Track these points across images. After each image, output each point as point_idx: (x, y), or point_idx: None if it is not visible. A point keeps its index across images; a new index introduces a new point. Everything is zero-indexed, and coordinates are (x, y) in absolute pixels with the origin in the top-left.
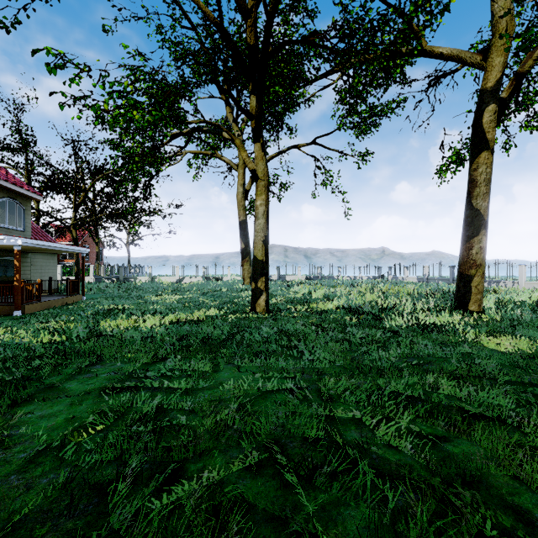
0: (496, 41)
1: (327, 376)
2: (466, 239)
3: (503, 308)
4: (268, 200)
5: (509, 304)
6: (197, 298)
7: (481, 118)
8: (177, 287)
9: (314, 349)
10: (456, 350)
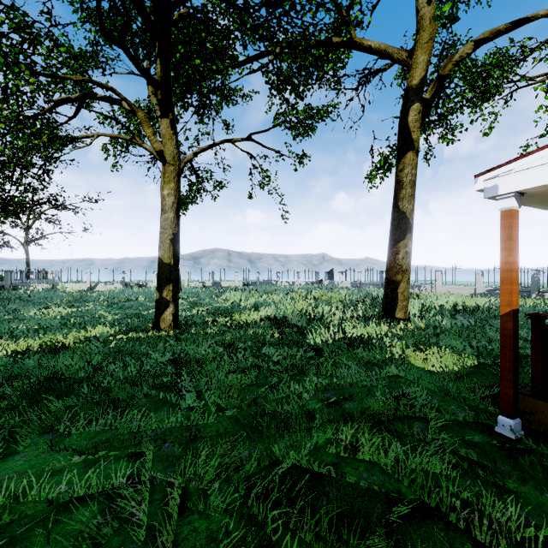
0: (420, 38)
1: (200, 444)
2: (393, 244)
3: (425, 313)
4: (179, 190)
5: (431, 310)
6: (97, 310)
7: (407, 116)
8: (81, 297)
9: (206, 387)
10: (383, 373)
